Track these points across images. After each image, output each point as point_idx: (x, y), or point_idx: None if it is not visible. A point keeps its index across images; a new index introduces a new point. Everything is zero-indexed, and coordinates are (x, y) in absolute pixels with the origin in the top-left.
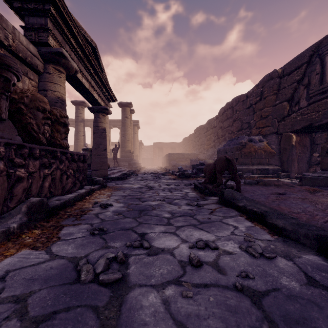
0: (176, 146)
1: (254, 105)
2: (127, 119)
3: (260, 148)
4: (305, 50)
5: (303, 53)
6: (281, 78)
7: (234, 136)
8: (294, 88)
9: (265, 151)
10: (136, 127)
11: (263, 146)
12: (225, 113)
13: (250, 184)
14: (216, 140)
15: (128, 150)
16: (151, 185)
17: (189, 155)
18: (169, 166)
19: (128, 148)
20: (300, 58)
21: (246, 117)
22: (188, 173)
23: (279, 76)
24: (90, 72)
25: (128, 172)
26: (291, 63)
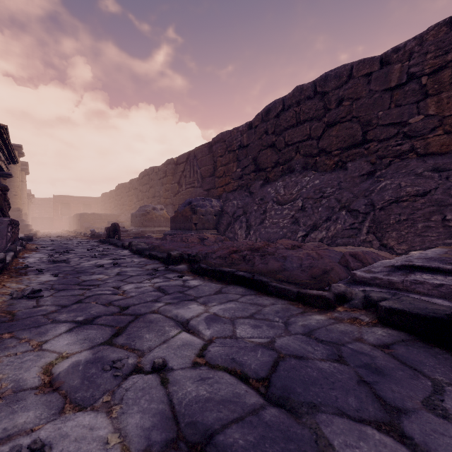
0: (92, 202)
1: (163, 179)
2: (14, 166)
3: (160, 215)
4: (185, 153)
5: (184, 154)
6: (176, 165)
7: (150, 201)
8: (181, 176)
9: (163, 217)
10: (24, 173)
11: (162, 213)
12: (144, 178)
13: (136, 238)
14: (137, 203)
15: (15, 209)
16: (66, 242)
17: (109, 216)
18: (81, 229)
19: (15, 205)
20: (183, 156)
21: (158, 187)
22: (99, 234)
23: (175, 163)
24: (3, 150)
25: (31, 235)
26: (180, 158)
